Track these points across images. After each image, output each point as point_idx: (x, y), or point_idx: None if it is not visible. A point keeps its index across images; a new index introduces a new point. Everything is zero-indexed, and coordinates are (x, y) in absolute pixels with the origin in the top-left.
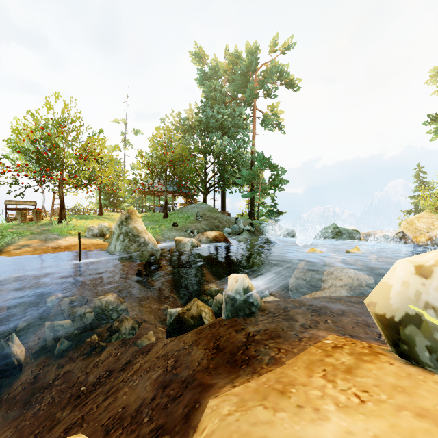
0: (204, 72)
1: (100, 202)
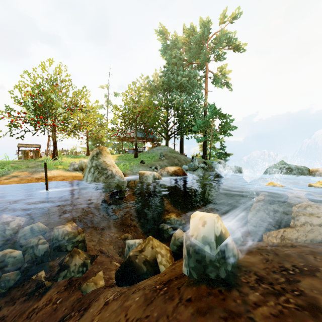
0: (167, 45)
1: (87, 146)
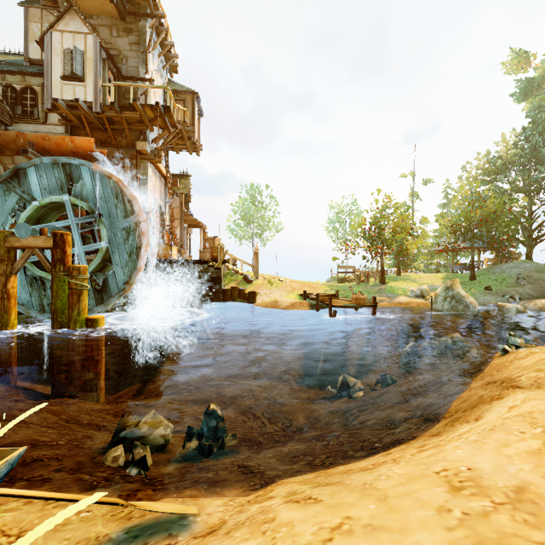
0: (528, 83)
1: (398, 264)
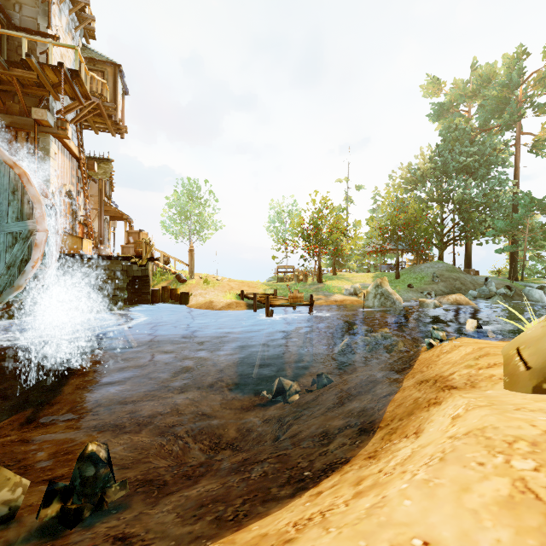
0: (440, 106)
1: (334, 264)
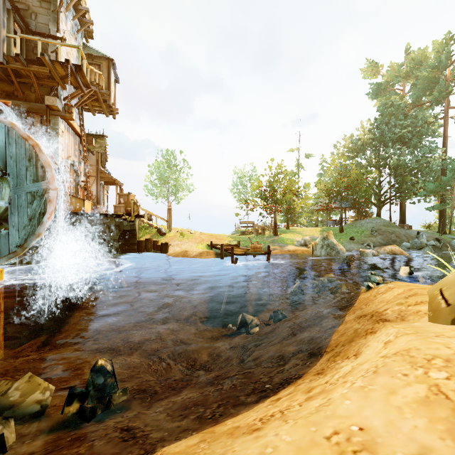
0: (378, 86)
1: (287, 220)
